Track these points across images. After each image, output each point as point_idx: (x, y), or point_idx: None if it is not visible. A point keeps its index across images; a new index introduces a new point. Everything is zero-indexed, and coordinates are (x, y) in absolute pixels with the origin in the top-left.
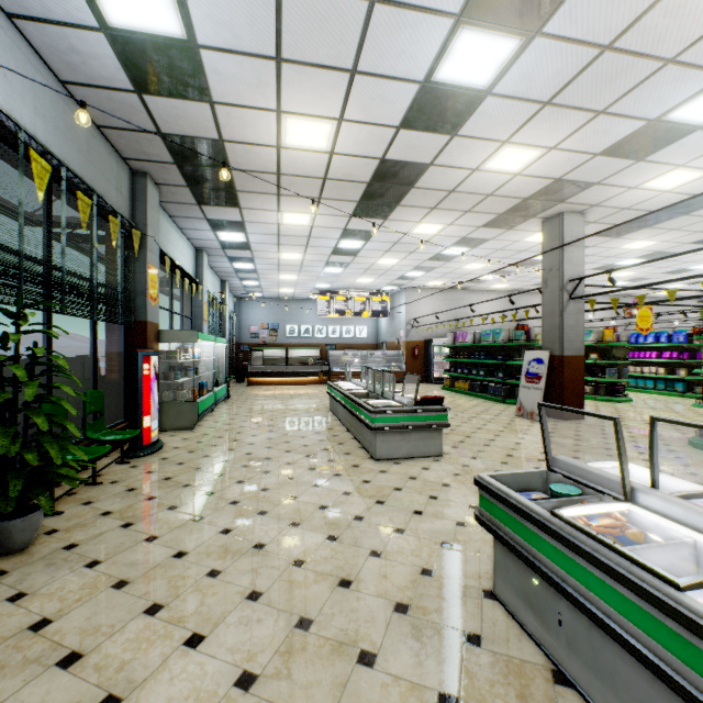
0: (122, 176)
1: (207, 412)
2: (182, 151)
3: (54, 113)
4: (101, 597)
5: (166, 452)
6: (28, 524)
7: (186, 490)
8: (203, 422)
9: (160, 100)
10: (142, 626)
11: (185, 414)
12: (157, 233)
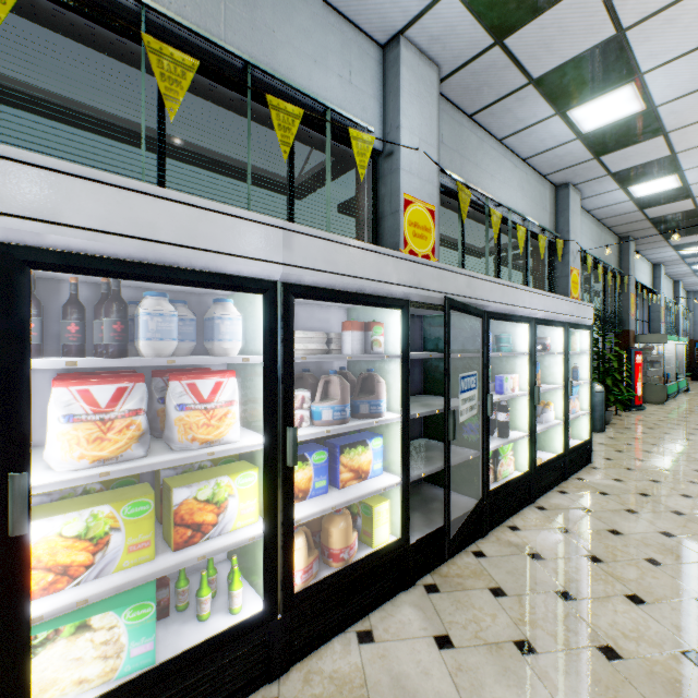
0: (614, 245)
1: (671, 395)
2: (661, 220)
3: (595, 237)
4: (655, 439)
5: (649, 411)
6: (609, 415)
7: (676, 425)
8: (669, 402)
9: (654, 208)
10: (679, 446)
11: (655, 393)
12: (633, 270)
